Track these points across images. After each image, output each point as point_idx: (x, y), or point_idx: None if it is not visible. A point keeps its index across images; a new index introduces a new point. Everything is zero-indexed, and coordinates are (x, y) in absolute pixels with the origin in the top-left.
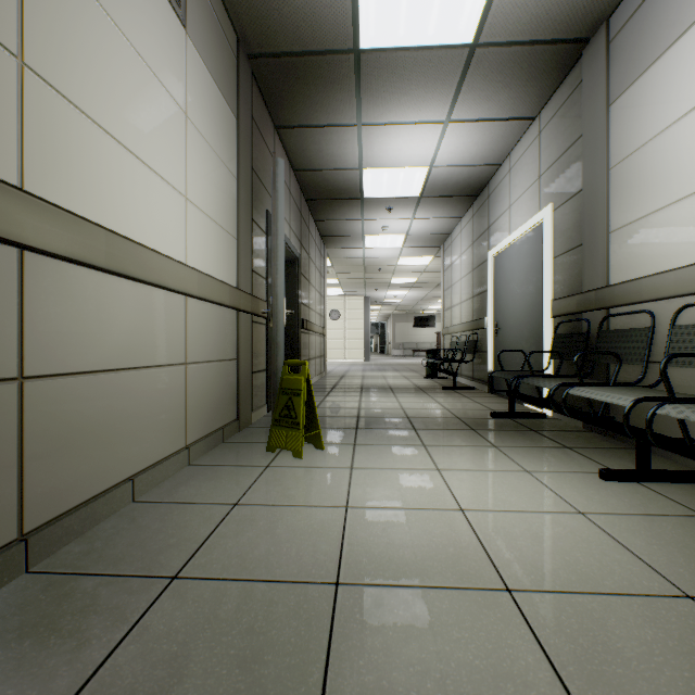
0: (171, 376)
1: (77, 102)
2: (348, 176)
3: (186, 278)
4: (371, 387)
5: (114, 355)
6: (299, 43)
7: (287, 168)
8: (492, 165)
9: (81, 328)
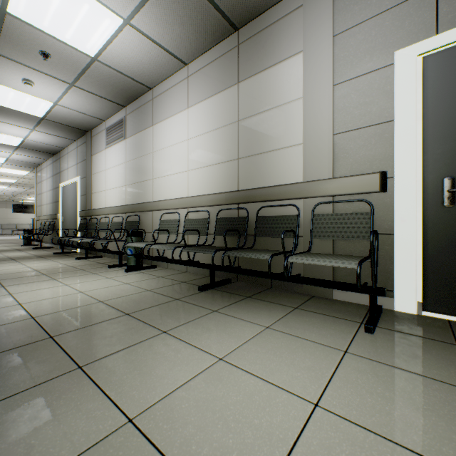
0: None
1: None
2: None
3: None
4: None
5: None
6: None
7: None
8: (61, 147)
9: None
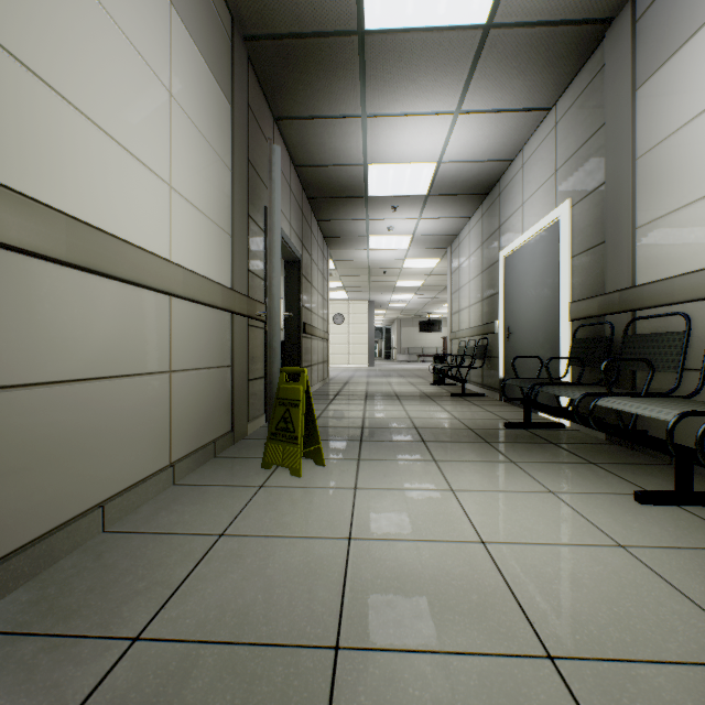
0: (151, 385)
1: (29, 63)
2: (351, 172)
3: (169, 276)
4: (376, 394)
5: (79, 363)
6: (298, 24)
7: (287, 164)
8: (504, 161)
9: (35, 331)
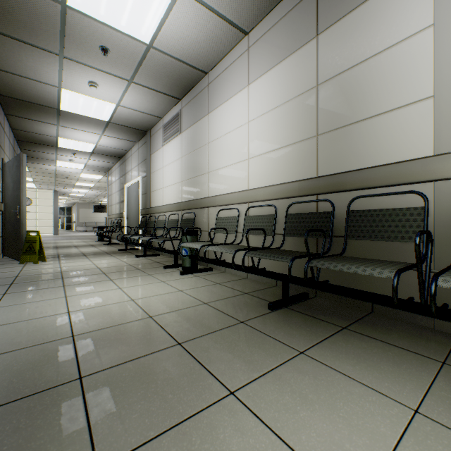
0: None
1: None
2: (49, 138)
3: None
4: (63, 246)
5: None
6: (30, 100)
7: (9, 129)
8: (125, 150)
9: None
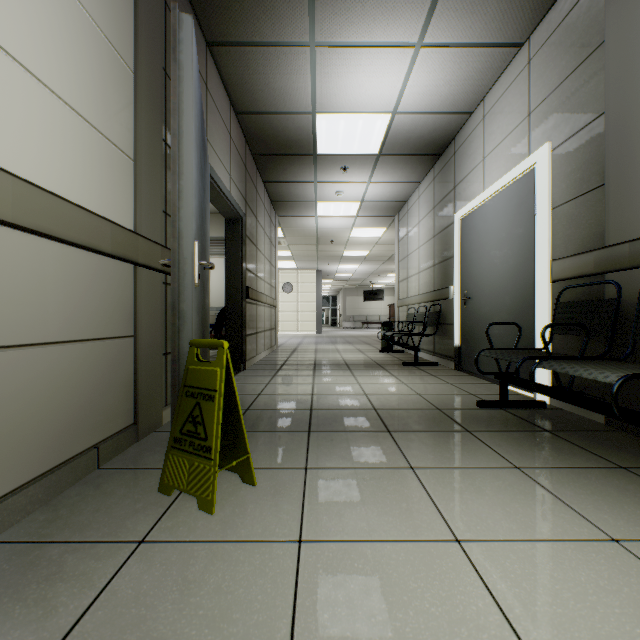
0: None
1: None
2: (299, 123)
3: None
4: (325, 363)
5: None
6: None
7: (226, 106)
8: (462, 114)
9: None
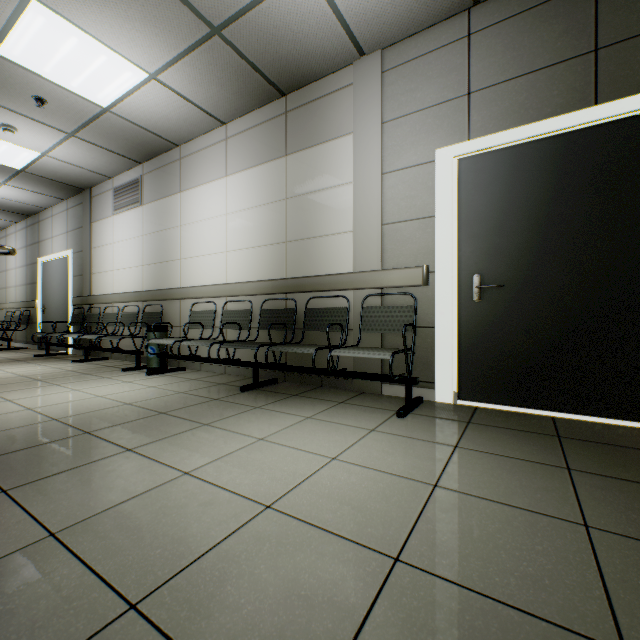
0: None
1: None
2: None
3: None
4: None
5: None
6: None
7: None
8: (41, 207)
9: None
